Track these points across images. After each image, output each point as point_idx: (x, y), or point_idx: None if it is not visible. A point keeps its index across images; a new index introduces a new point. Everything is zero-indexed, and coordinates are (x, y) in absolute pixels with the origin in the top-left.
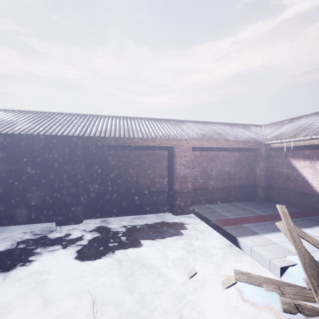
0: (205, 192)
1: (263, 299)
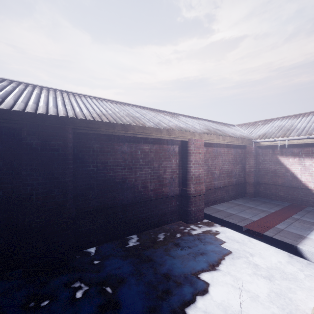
0: (210, 193)
1: None
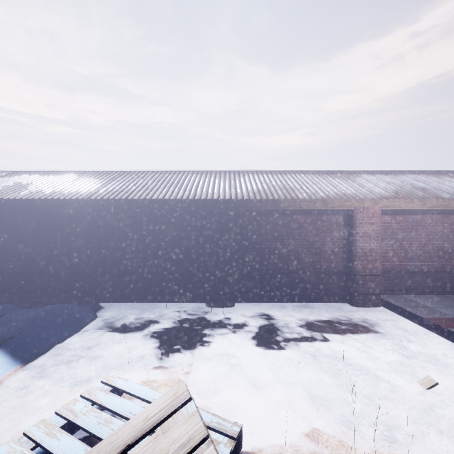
0: (400, 277)
1: None
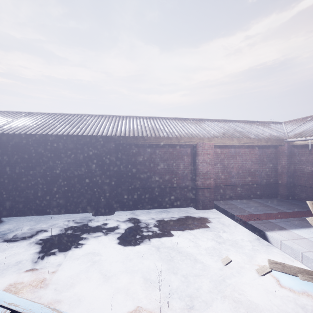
0: (226, 188)
1: (300, 286)
